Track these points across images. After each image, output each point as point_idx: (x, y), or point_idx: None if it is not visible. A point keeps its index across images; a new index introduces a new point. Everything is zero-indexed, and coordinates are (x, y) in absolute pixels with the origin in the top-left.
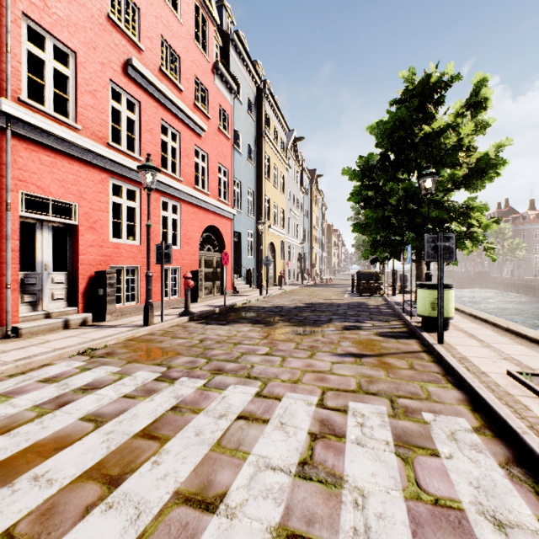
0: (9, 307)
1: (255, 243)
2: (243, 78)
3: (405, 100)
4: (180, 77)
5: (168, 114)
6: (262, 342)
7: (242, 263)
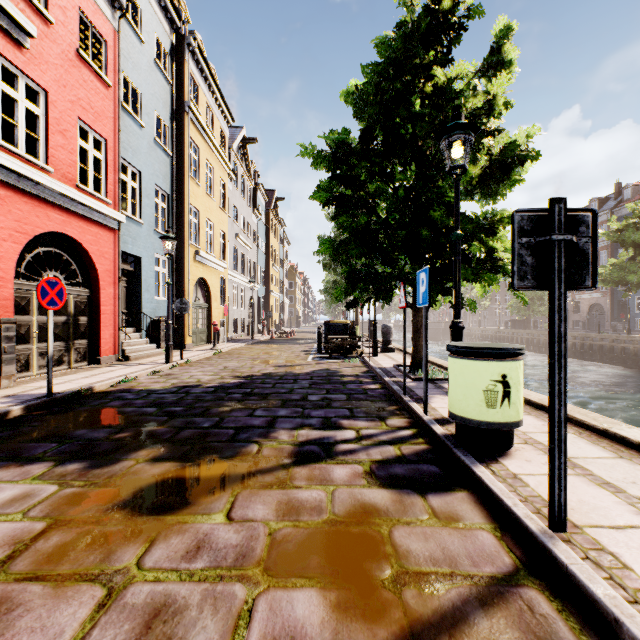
0: None
1: (172, 278)
2: (146, 1)
3: None
4: None
5: None
6: None
7: (144, 307)
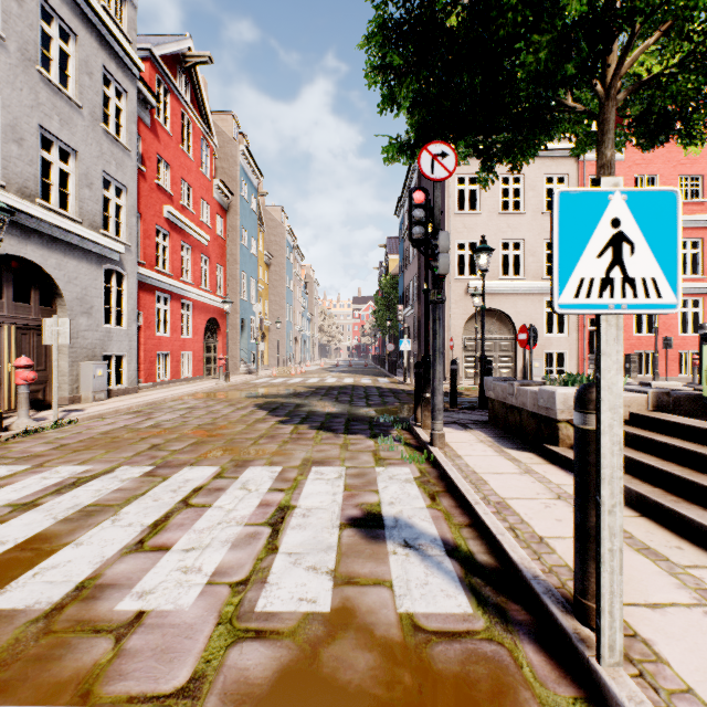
0: (584, 369)
1: None
2: None
3: None
4: (702, 191)
5: (687, 230)
6: None
7: None
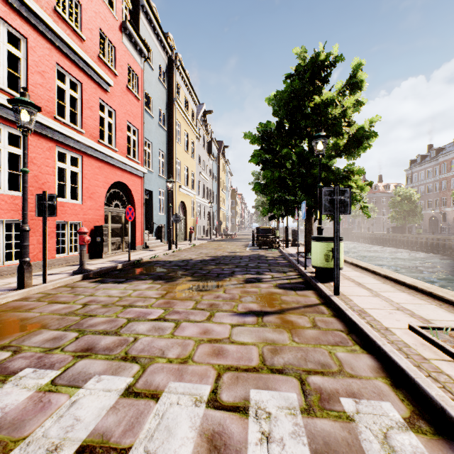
0: None
1: (167, 202)
2: (154, 46)
3: (298, 75)
4: (81, 25)
5: (66, 60)
6: (157, 302)
7: (154, 219)
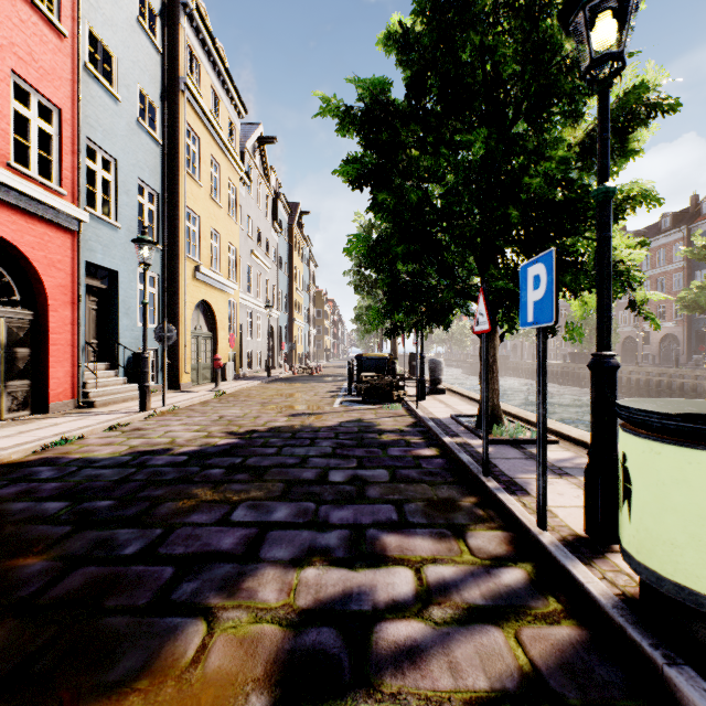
0: None
1: (163, 299)
2: None
3: None
4: None
5: None
6: None
7: (122, 337)
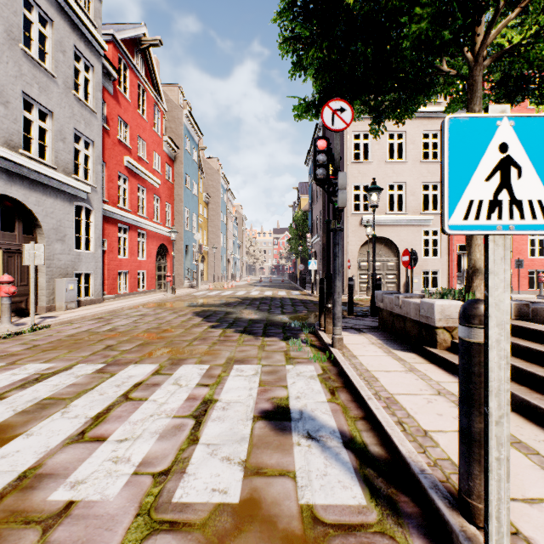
0: (453, 284)
1: None
2: None
3: None
4: None
5: None
6: None
7: None
